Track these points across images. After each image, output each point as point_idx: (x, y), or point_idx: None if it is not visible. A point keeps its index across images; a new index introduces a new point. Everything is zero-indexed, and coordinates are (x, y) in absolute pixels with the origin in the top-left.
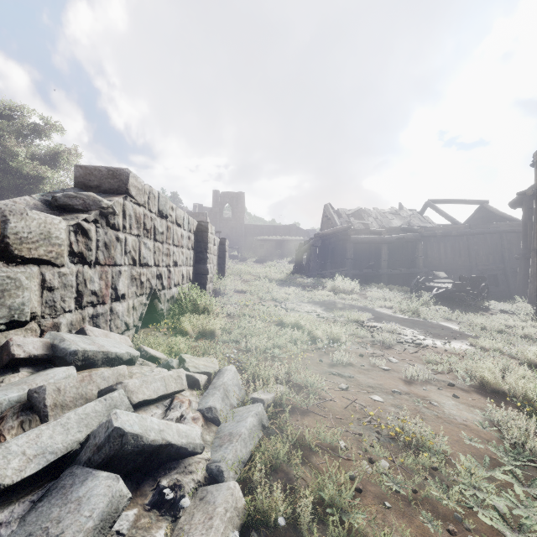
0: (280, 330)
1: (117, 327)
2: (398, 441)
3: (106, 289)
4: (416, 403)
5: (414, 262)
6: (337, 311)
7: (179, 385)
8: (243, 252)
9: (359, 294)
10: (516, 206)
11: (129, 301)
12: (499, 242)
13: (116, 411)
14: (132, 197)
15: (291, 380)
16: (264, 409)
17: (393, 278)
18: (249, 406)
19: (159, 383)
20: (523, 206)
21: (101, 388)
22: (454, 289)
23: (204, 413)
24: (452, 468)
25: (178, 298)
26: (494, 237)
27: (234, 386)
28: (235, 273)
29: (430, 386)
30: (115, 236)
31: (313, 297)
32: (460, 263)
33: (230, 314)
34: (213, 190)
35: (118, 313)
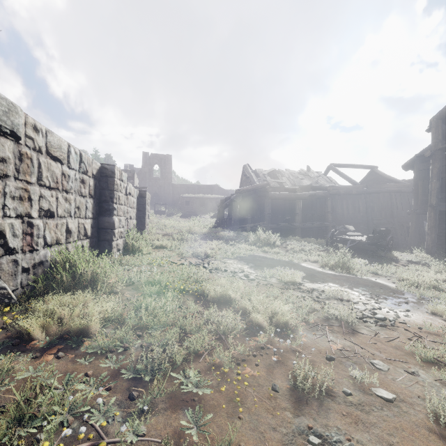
0: (201, 310)
1: None
2: None
3: None
4: None
5: (322, 216)
6: (268, 270)
7: None
8: (170, 208)
9: (280, 247)
10: (408, 169)
11: None
12: (389, 200)
13: None
14: None
15: None
16: None
17: (305, 231)
18: None
19: None
20: (414, 168)
21: None
22: (368, 241)
23: None
24: None
25: (53, 263)
26: (385, 196)
27: None
28: (158, 226)
29: None
30: None
31: (237, 252)
32: (359, 217)
33: (134, 282)
34: (143, 152)
35: None
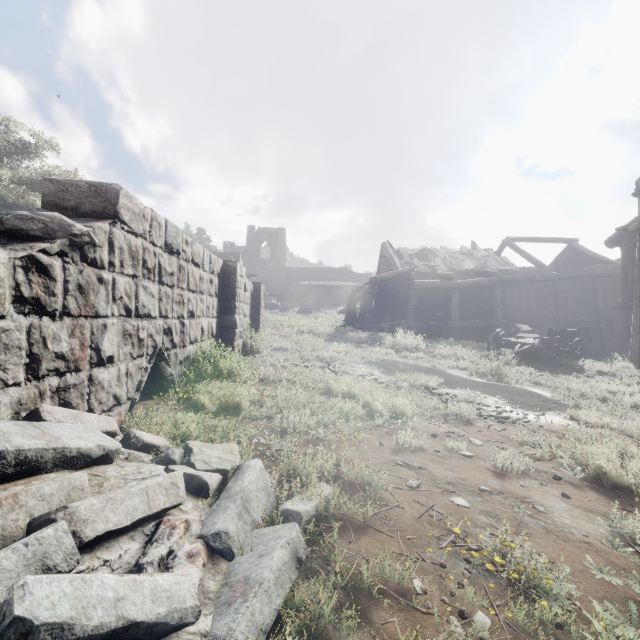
0: (327, 400)
1: (100, 402)
2: (499, 576)
3: (82, 351)
4: (515, 508)
5: (491, 312)
6: (400, 374)
7: (172, 498)
8: (284, 301)
9: (425, 352)
10: (613, 245)
11: (120, 366)
12: (592, 288)
13: (25, 580)
14: (125, 223)
15: (341, 476)
16: (302, 527)
17: (466, 332)
18: (278, 527)
19: (136, 500)
20: (622, 245)
21: (36, 514)
22: (541, 345)
23: (208, 541)
24: (584, 623)
25: (195, 359)
26: (586, 283)
27: (259, 491)
28: (273, 325)
29: (529, 480)
30: (96, 275)
31: (369, 356)
32: (545, 313)
33: (263, 379)
34: (248, 226)
35: (102, 383)
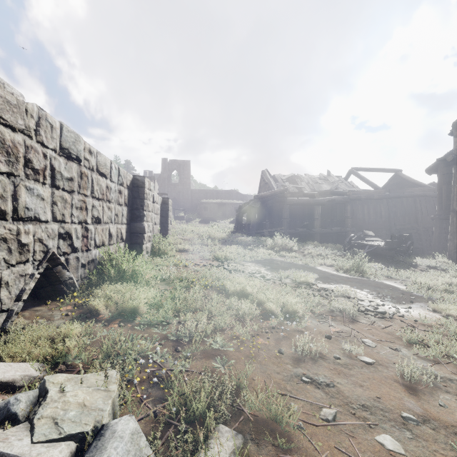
0: (223, 300)
1: None
2: None
3: None
4: None
5: (342, 222)
6: (283, 272)
7: None
8: (189, 214)
9: (297, 252)
10: (432, 172)
11: None
12: (413, 204)
13: None
14: None
15: (244, 409)
16: None
17: (324, 237)
18: None
19: None
20: (438, 172)
21: None
22: (386, 246)
23: None
24: None
25: (101, 261)
26: (409, 201)
27: None
28: (179, 232)
29: (442, 395)
30: None
31: (255, 255)
32: (381, 223)
33: (165, 278)
34: (162, 158)
35: None
